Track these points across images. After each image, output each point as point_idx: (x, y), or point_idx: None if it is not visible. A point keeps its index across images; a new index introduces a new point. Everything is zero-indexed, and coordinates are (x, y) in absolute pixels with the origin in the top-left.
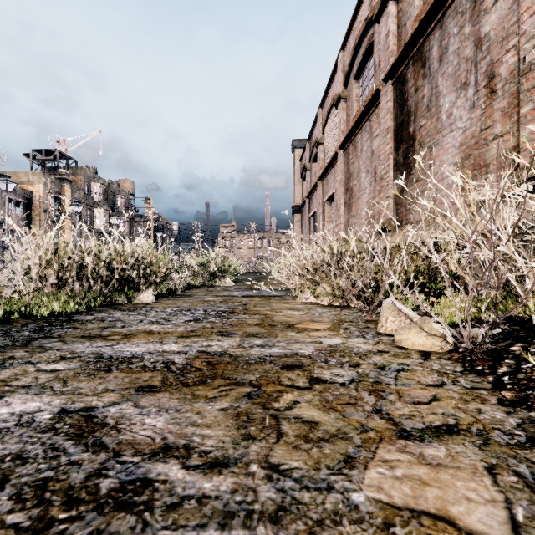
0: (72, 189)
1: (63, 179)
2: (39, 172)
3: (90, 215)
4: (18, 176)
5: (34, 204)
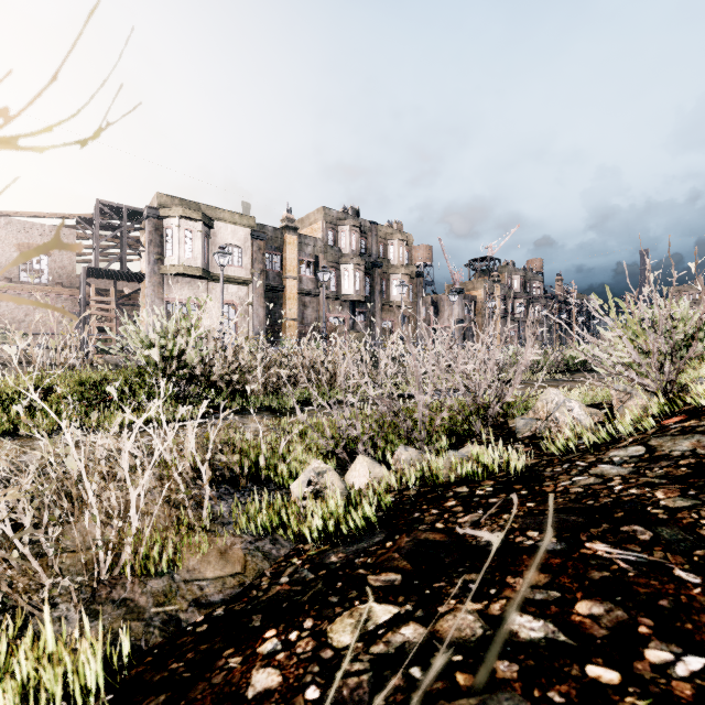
0: (500, 287)
1: (495, 280)
2: (481, 280)
3: (512, 306)
4: (467, 286)
5: (477, 305)
